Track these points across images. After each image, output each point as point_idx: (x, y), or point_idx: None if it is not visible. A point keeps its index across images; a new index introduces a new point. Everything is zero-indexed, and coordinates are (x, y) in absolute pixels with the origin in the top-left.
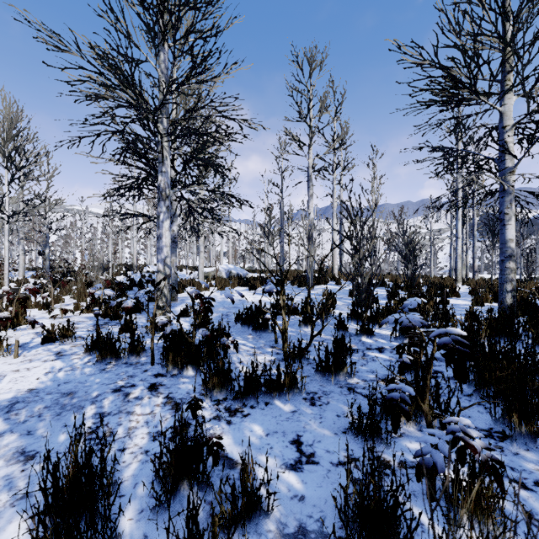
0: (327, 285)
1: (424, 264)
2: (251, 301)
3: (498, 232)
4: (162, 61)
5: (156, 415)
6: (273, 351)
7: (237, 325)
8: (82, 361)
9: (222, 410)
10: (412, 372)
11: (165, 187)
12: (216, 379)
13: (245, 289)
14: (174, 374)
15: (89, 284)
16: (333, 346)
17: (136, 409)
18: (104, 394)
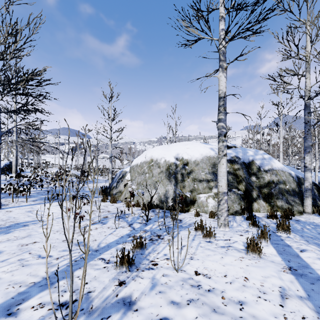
0: None
1: None
2: None
3: None
4: None
5: None
6: None
7: None
8: None
9: None
10: None
11: None
12: None
13: None
14: None
15: None
16: None
17: None
18: None
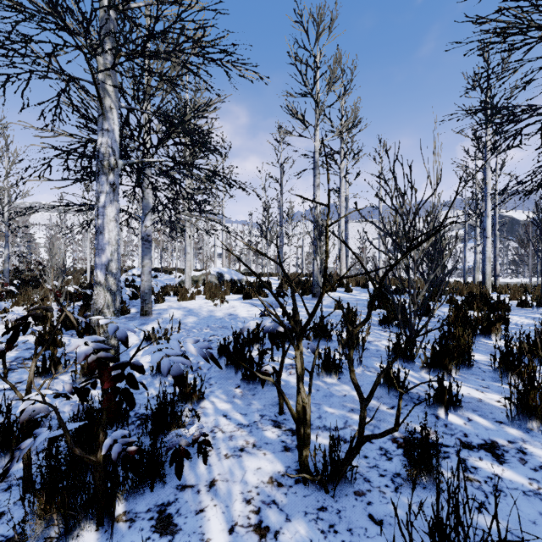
0: (335, 292)
1: (454, 268)
2: (244, 316)
3: None
4: None
5: None
6: (277, 439)
7: (221, 362)
8: None
9: None
10: None
11: (108, 154)
12: None
13: (238, 297)
14: (50, 540)
15: None
16: (406, 455)
17: None
18: None
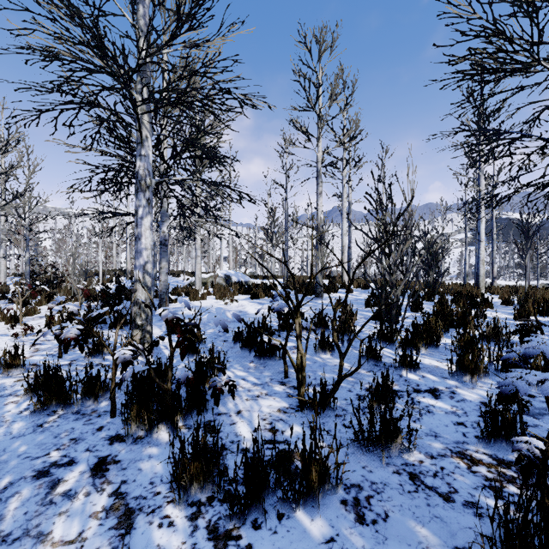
0: (337, 293)
1: (446, 270)
2: (253, 312)
3: (532, 234)
4: (142, 17)
5: (84, 546)
6: (283, 391)
7: (236, 347)
8: (18, 408)
9: (203, 533)
10: (500, 440)
11: (145, 174)
12: (196, 465)
13: (246, 297)
14: (140, 436)
15: (51, 296)
16: (370, 391)
17: (56, 527)
18: (19, 483)
